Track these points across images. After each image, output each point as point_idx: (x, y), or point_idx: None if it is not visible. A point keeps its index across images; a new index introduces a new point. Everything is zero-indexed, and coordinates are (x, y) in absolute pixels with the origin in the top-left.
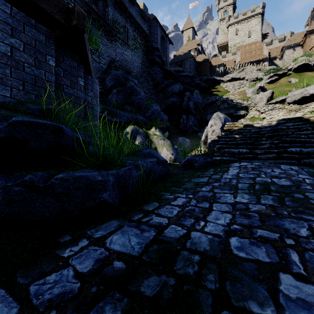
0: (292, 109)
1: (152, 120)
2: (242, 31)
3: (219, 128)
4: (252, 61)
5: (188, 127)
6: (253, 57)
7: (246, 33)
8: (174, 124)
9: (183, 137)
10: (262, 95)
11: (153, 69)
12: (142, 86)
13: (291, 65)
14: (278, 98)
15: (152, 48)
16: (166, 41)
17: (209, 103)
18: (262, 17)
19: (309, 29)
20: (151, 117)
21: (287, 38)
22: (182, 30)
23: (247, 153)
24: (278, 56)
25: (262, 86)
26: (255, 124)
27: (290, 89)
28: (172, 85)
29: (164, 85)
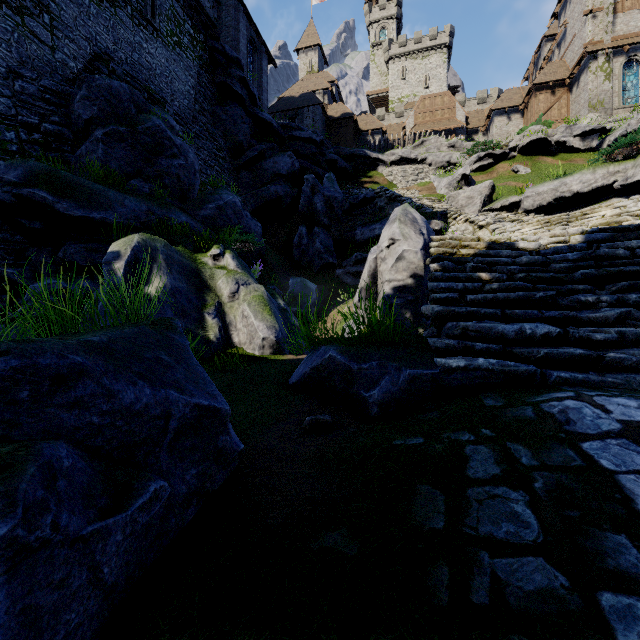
0: (551, 220)
1: (220, 231)
2: (414, 74)
3: (418, 249)
4: (436, 130)
5: (311, 255)
6: (439, 123)
7: (421, 79)
8: (279, 248)
9: (302, 278)
10: (472, 191)
11: (227, 111)
12: (190, 136)
13: (515, 141)
14: (505, 199)
15: (225, 57)
16: (261, 54)
17: (359, 201)
18: (449, 54)
19: (536, 81)
20: (217, 220)
21: (493, 98)
22: (296, 48)
23: (550, 339)
24: (482, 128)
25: (468, 174)
26: (521, 243)
27: (528, 182)
28: (275, 156)
29: (254, 153)
